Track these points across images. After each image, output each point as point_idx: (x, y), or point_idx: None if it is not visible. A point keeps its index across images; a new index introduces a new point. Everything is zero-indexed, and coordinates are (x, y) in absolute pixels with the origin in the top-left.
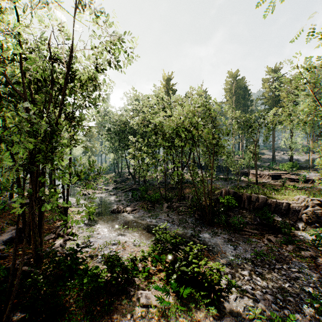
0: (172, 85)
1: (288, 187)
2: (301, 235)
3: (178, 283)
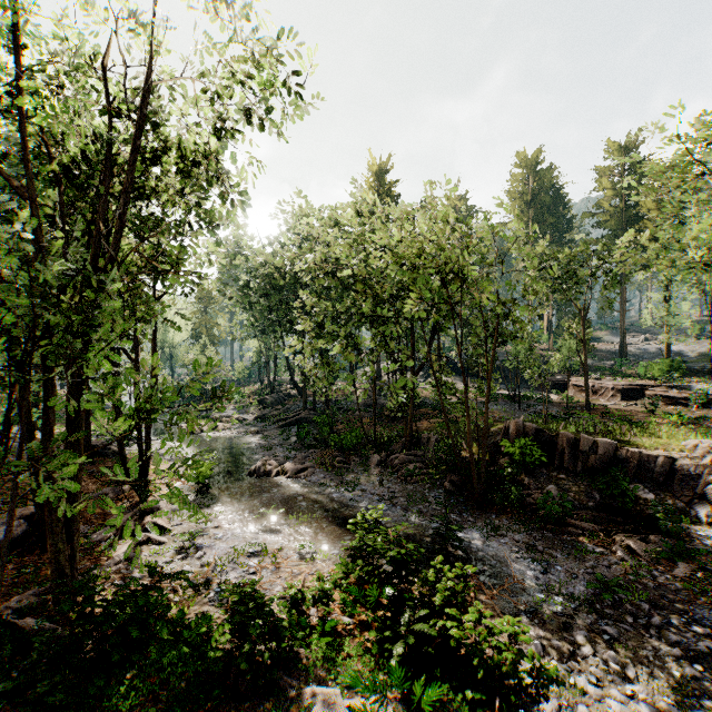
0: (389, 184)
1: (663, 418)
2: (706, 537)
3: (409, 665)
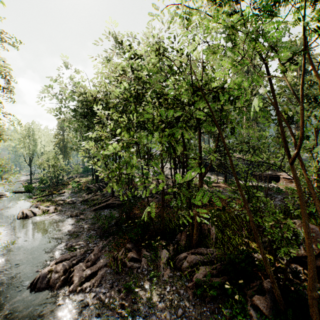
0: None
1: None
2: None
3: None
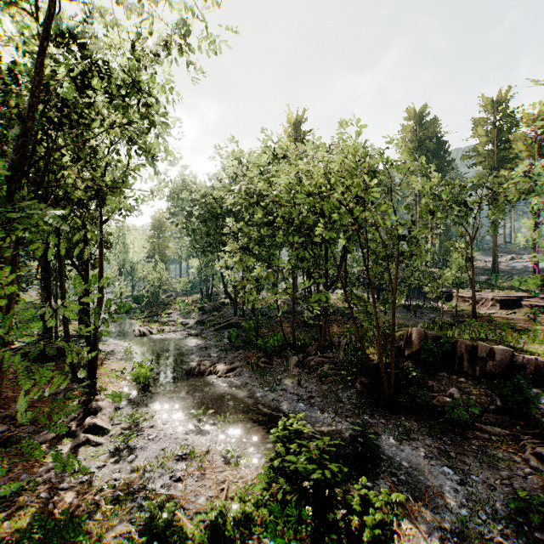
0: (304, 133)
1: (543, 325)
2: None
3: None
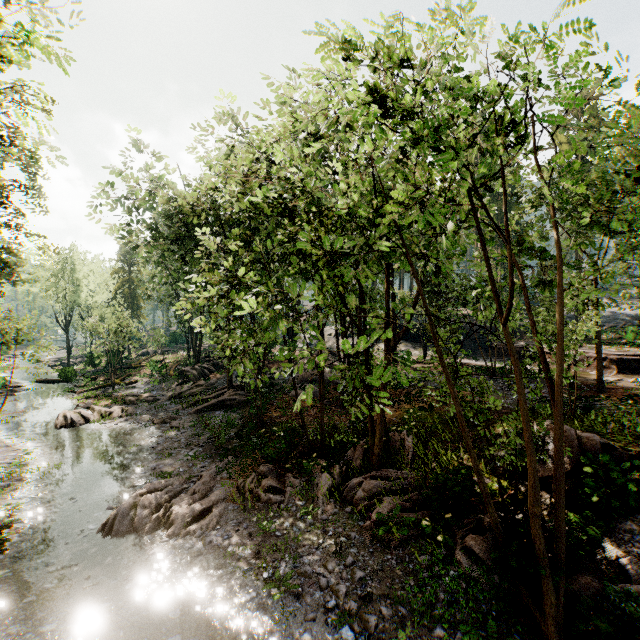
0: None
1: None
2: None
3: None
